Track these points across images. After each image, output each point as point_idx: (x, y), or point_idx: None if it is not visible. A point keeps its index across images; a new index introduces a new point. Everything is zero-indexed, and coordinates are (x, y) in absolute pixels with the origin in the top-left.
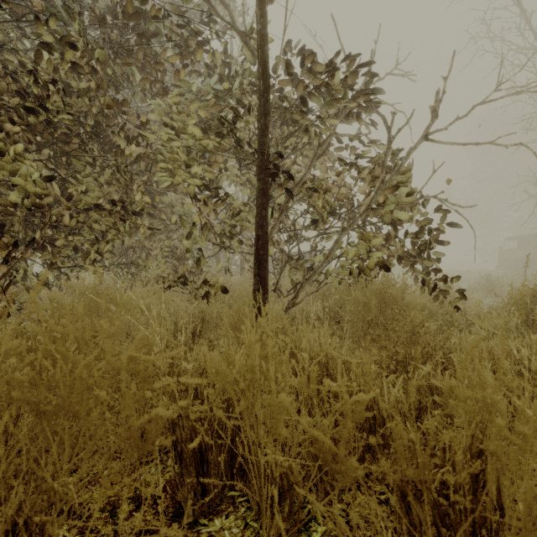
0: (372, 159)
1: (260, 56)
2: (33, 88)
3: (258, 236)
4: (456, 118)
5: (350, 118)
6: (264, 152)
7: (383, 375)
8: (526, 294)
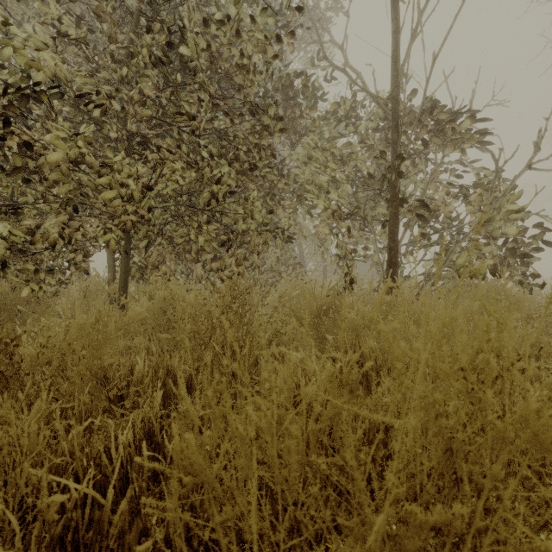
0: (477, 183)
1: (394, 115)
2: (256, 157)
3: (391, 248)
4: None
5: None
6: (396, 185)
7: None
8: None
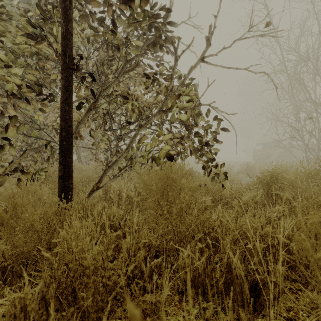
0: (167, 75)
1: None
2: None
3: (62, 128)
4: (223, 48)
5: (156, 49)
6: (67, 53)
7: (147, 260)
8: (267, 176)
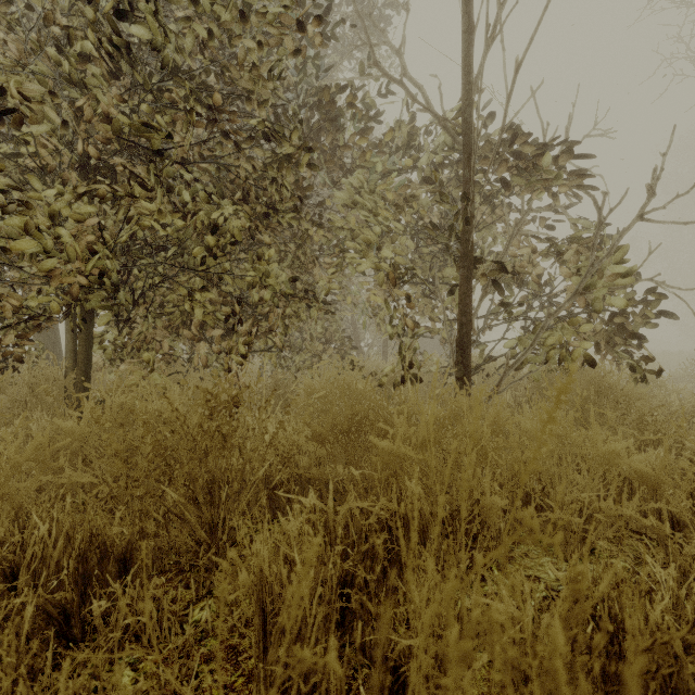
0: (574, 237)
1: (466, 144)
2: (275, 197)
3: (462, 323)
4: (676, 196)
5: None
6: (469, 239)
7: None
8: None
